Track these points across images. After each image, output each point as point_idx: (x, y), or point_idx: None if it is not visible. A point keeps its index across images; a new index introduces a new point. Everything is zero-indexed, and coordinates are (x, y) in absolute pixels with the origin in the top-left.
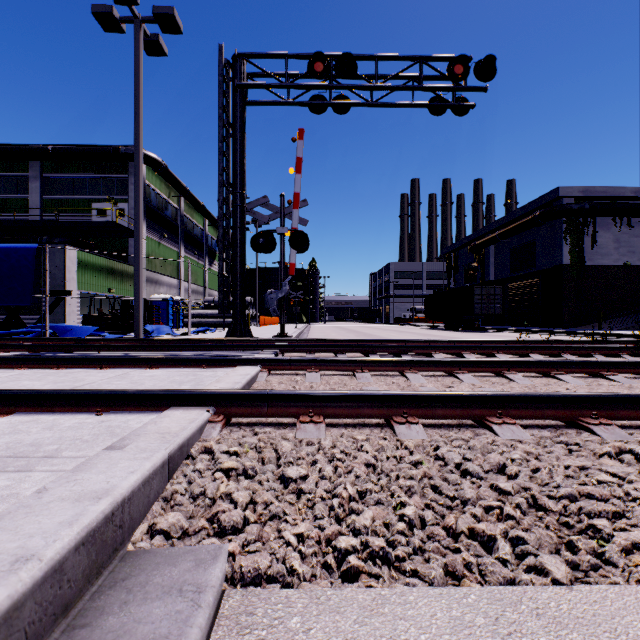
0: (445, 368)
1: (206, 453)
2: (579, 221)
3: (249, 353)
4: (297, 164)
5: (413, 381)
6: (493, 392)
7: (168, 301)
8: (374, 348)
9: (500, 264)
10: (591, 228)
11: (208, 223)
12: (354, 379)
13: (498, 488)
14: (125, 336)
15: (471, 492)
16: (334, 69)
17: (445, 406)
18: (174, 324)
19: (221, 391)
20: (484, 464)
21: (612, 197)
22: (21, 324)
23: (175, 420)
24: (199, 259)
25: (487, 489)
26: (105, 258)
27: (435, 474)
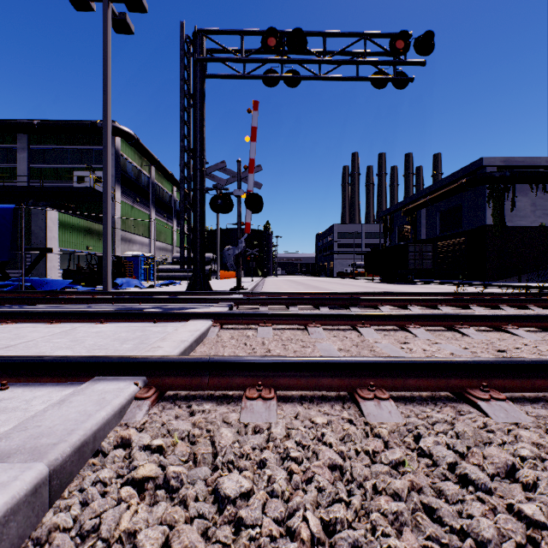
0: (397, 322)
1: (119, 450)
2: (500, 187)
3: (205, 306)
4: (252, 133)
5: (367, 336)
6: (473, 358)
7: (140, 257)
8: (323, 300)
9: (430, 225)
10: (511, 193)
11: (176, 190)
12: (306, 334)
13: (525, 517)
14: (96, 288)
15: (489, 526)
16: (286, 44)
17: (417, 375)
18: (145, 277)
19: (154, 358)
20: (489, 468)
21: (529, 166)
22: (6, 278)
23: (88, 400)
24: (168, 221)
25: (510, 519)
26: (83, 219)
27: (428, 488)
